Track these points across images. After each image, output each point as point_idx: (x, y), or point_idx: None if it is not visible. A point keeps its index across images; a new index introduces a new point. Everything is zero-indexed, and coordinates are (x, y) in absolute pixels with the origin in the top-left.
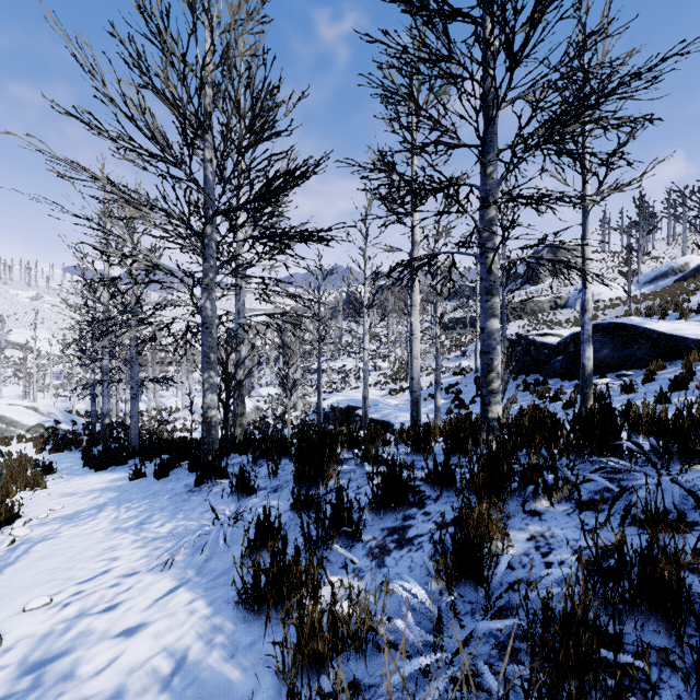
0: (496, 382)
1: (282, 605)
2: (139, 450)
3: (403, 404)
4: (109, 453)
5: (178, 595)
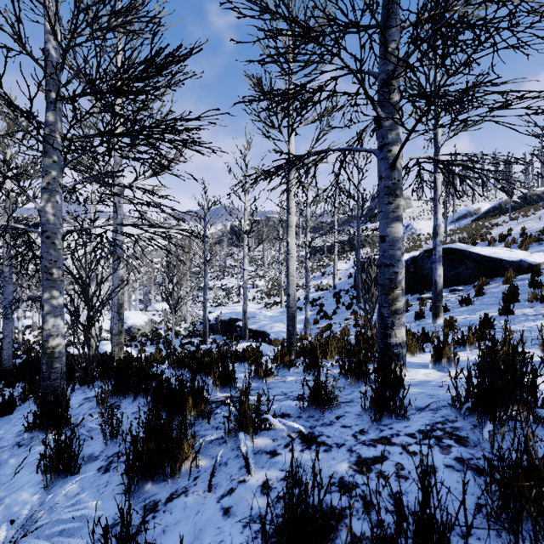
0: (399, 300)
1: None
2: (11, 371)
3: (276, 315)
4: None
5: None
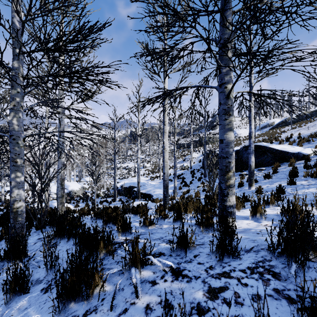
0: (232, 179)
1: None
2: None
3: (157, 184)
4: None
5: None
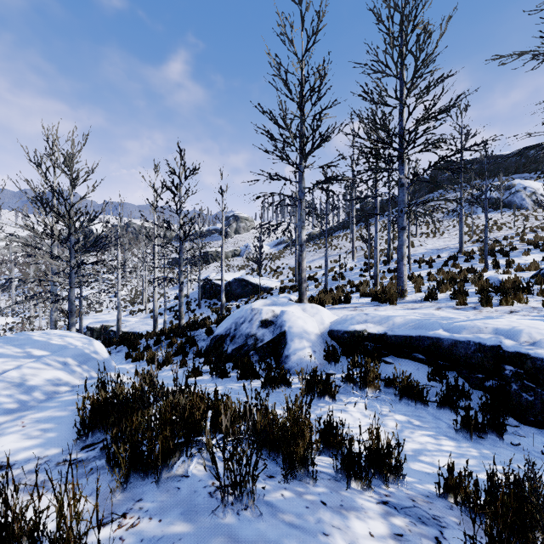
0: (183, 314)
1: (141, 359)
2: None
3: (142, 320)
4: None
5: None
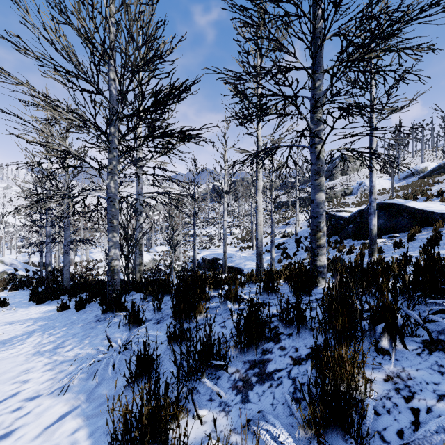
0: (322, 239)
1: (153, 443)
2: (69, 288)
3: (249, 256)
4: (47, 291)
5: (66, 423)
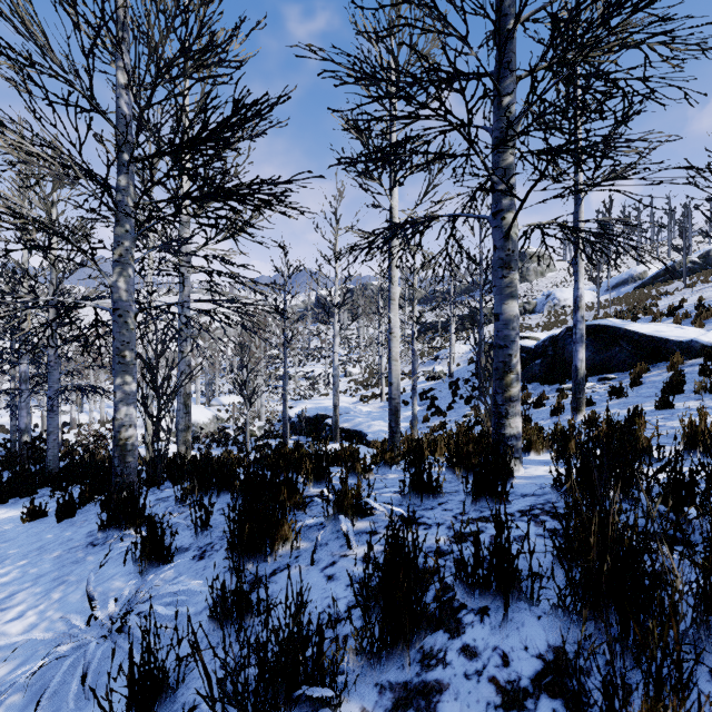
0: (515, 386)
1: None
2: (58, 474)
3: (375, 411)
4: (14, 481)
5: None
